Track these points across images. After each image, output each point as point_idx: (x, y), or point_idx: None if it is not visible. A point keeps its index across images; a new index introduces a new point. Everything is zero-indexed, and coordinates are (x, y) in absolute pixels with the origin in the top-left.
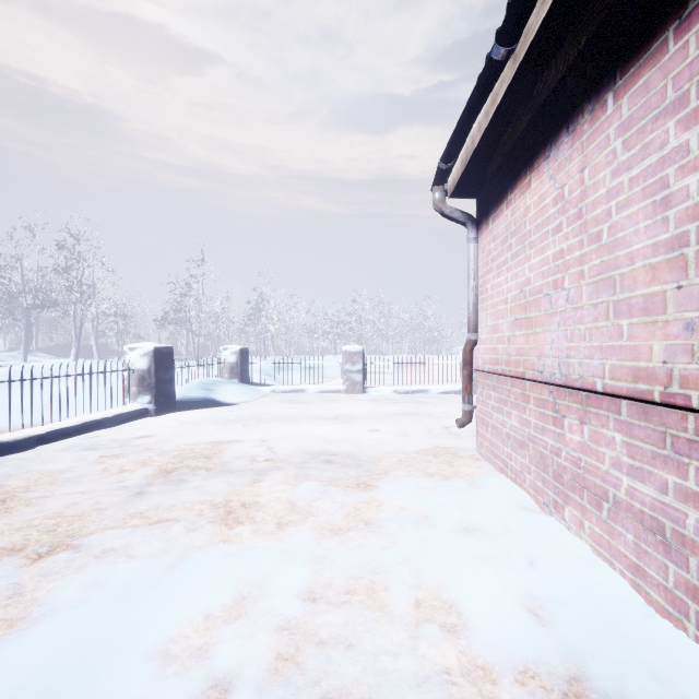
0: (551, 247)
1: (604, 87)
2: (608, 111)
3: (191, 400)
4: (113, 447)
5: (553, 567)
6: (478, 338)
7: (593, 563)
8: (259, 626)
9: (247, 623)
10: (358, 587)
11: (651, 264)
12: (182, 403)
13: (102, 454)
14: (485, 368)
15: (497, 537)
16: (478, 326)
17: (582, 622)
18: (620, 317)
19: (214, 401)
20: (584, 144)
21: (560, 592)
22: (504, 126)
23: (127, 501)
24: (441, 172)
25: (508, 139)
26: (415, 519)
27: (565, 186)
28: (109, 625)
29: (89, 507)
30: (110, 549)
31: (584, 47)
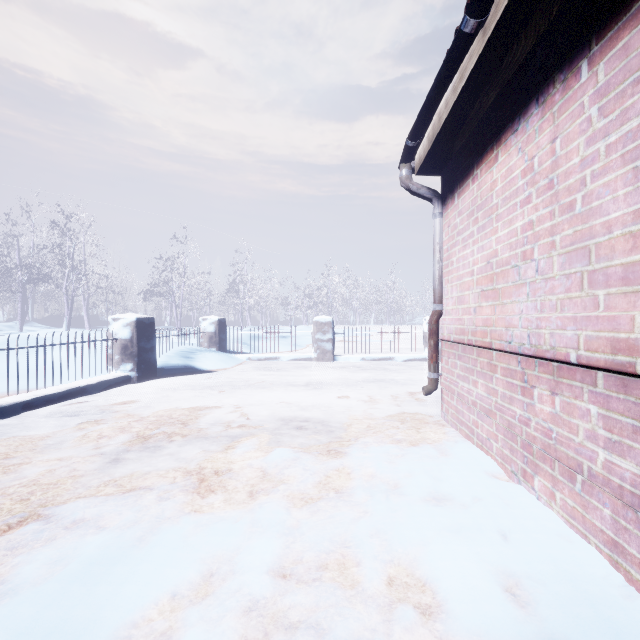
0: (519, 219)
1: (578, 55)
2: (583, 79)
3: (172, 367)
4: (94, 413)
5: (526, 540)
6: (444, 309)
7: (566, 535)
8: (226, 608)
9: (214, 604)
10: (329, 562)
11: (631, 232)
12: (163, 370)
13: (83, 420)
14: (451, 338)
15: (467, 508)
16: (444, 297)
17: (563, 603)
18: (596, 287)
19: (193, 368)
20: (556, 114)
21: (537, 569)
22: (471, 101)
23: (103, 469)
24: (409, 149)
25: (474, 115)
26: (385, 487)
27: (534, 157)
28: (70, 607)
29: (64, 474)
30: (81, 520)
31: (556, 17)
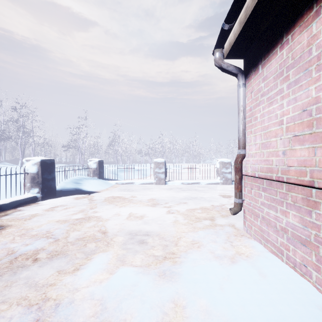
0: None
1: None
2: None
3: (67, 190)
4: None
5: None
6: (246, 153)
7: None
8: None
9: None
10: None
11: None
12: (61, 192)
13: None
14: (255, 174)
15: None
16: (246, 144)
17: None
18: None
19: (81, 190)
20: None
21: None
22: None
23: None
24: (223, 33)
25: None
26: None
27: None
28: None
29: None
30: None
31: None
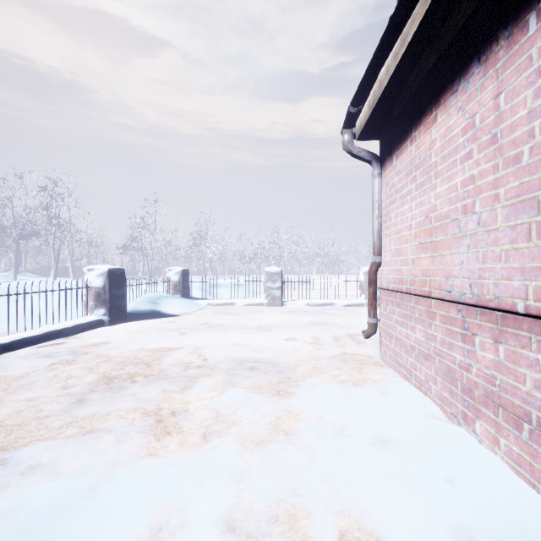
0: (459, 174)
1: (525, 9)
2: (530, 32)
3: (140, 312)
4: (67, 354)
5: (475, 489)
6: (382, 260)
7: (513, 483)
8: None
9: None
10: (280, 513)
11: None
12: (133, 314)
13: (56, 361)
14: (389, 287)
15: (413, 451)
16: (382, 250)
17: None
18: None
19: (159, 313)
20: (499, 70)
21: (490, 523)
22: (411, 67)
23: (67, 409)
24: (351, 115)
25: (413, 80)
26: (332, 430)
27: (476, 114)
28: None
29: (30, 415)
30: (38, 465)
31: None
